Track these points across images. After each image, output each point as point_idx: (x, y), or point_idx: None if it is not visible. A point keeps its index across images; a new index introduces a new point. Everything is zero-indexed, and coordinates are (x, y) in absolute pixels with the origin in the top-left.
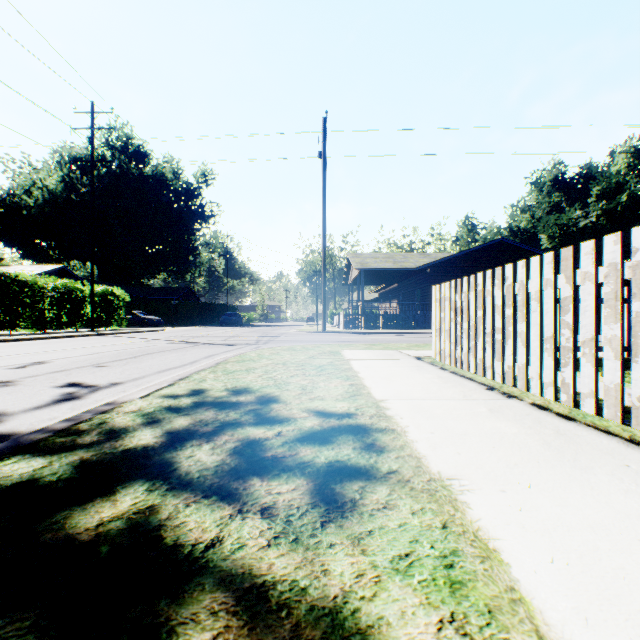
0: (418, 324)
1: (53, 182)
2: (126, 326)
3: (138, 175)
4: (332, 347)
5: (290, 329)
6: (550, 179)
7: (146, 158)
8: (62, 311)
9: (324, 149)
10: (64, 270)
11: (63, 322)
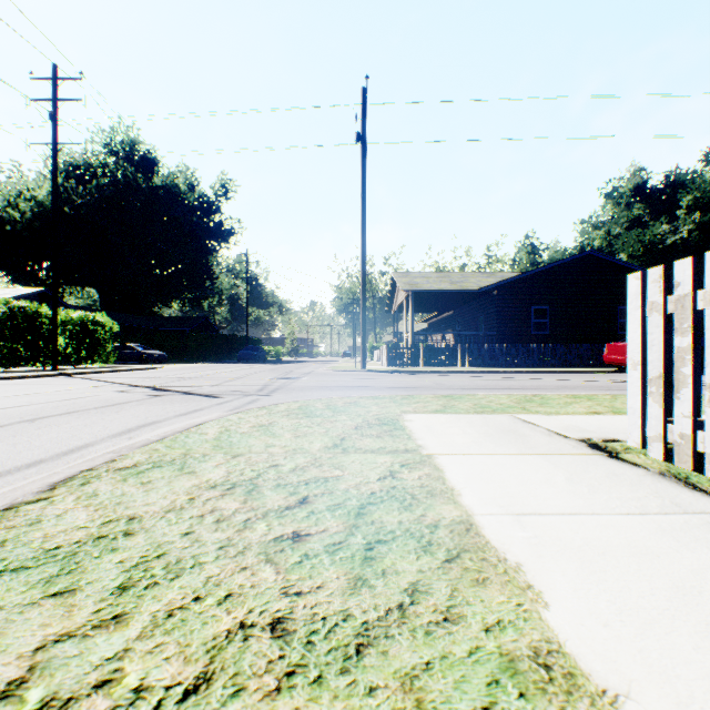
0: (485, 360)
1: (44, 193)
2: (123, 362)
3: (146, 186)
4: (381, 405)
5: (320, 366)
6: (630, 188)
7: (155, 166)
8: (19, 343)
9: (363, 129)
10: (46, 294)
11: (19, 358)
